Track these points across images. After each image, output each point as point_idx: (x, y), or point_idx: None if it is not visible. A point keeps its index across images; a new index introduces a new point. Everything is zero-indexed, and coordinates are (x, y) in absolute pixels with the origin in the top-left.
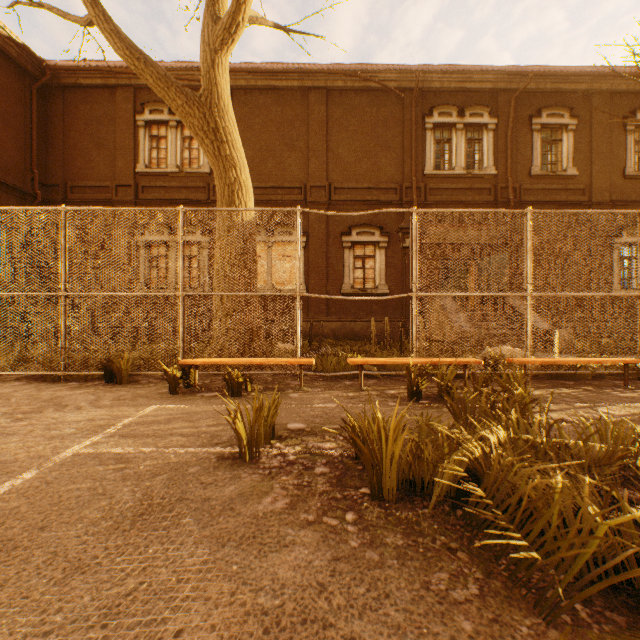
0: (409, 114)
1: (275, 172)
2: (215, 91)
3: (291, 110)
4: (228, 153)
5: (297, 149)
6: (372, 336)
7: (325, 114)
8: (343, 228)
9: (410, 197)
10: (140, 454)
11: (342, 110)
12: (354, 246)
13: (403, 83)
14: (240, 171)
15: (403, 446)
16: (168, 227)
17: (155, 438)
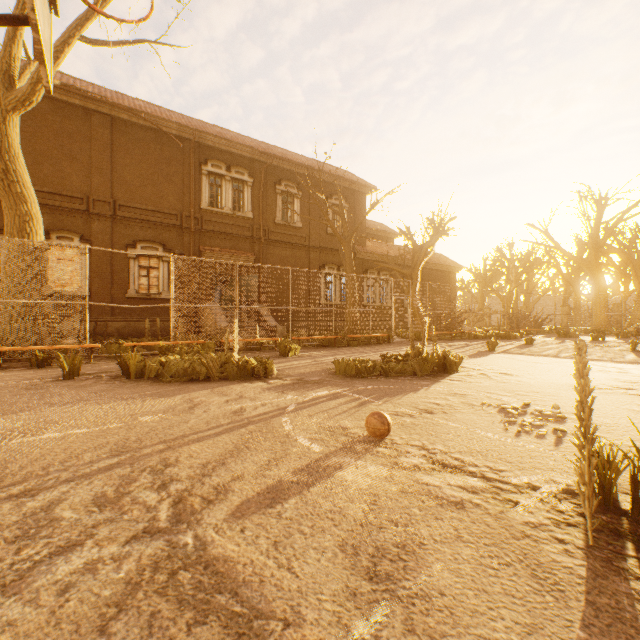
0: (189, 159)
1: (53, 178)
2: (6, 140)
3: (72, 124)
4: (20, 191)
5: (79, 162)
6: (147, 331)
7: (110, 138)
8: (129, 241)
9: (190, 224)
10: (3, 384)
11: (128, 139)
12: (140, 257)
13: (184, 134)
14: (32, 206)
15: (141, 363)
16: None
17: (3, 381)
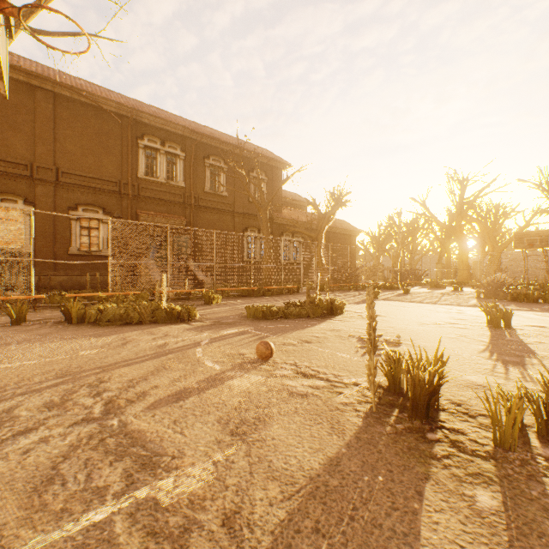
0: (127, 133)
1: None
2: None
3: (16, 97)
4: None
5: (23, 132)
6: (88, 284)
7: (53, 112)
8: (71, 204)
9: (128, 190)
10: None
11: (70, 113)
12: (81, 219)
13: (122, 111)
14: None
15: (82, 311)
16: None
17: None
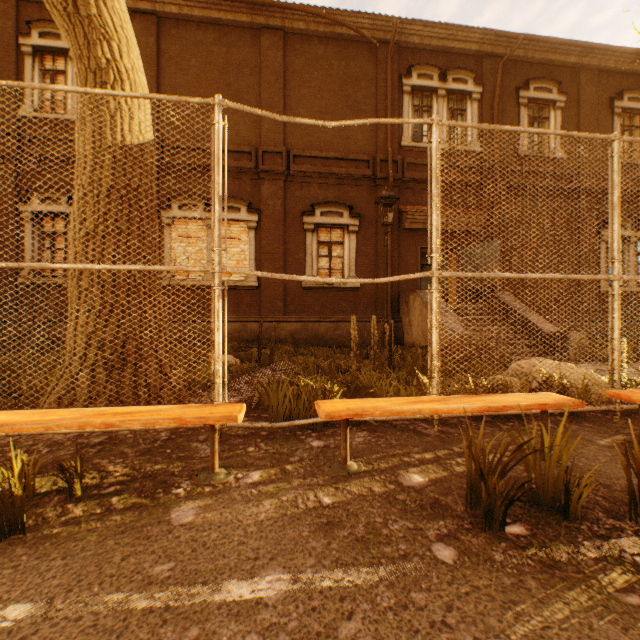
0: (384, 72)
1: None
2: None
3: (239, 53)
4: (94, 12)
5: (246, 103)
6: (352, 346)
7: (282, 62)
8: (305, 206)
9: (385, 172)
10: None
11: (303, 60)
12: (318, 229)
13: (377, 33)
14: (119, 50)
15: None
16: (67, 194)
17: None
